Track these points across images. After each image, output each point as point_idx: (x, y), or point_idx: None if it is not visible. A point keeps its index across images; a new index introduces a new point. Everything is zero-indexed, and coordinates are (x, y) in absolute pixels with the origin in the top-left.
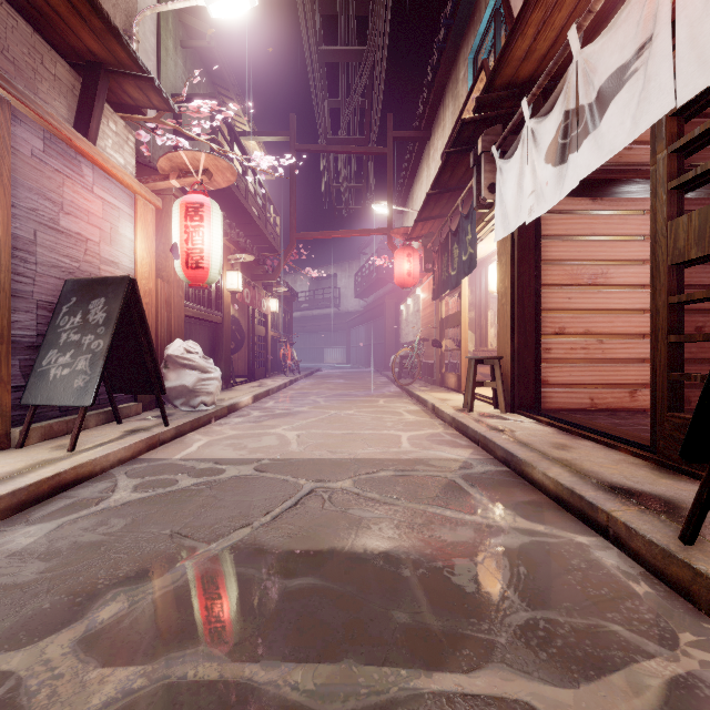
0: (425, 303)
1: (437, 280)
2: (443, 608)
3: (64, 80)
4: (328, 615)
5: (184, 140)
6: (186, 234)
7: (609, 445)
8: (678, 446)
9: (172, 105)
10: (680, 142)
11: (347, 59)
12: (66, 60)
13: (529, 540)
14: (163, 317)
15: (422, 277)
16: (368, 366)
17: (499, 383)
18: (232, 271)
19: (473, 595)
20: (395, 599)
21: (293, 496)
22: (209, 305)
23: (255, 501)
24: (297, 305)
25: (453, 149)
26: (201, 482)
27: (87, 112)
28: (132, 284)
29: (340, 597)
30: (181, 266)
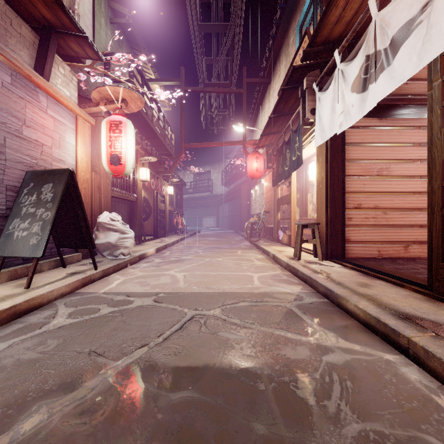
0: (267, 188)
1: (275, 173)
2: (292, 420)
3: (27, 37)
4: (203, 426)
5: (109, 80)
6: (110, 142)
7: (397, 284)
8: None
9: (101, 56)
10: None
11: (217, 30)
12: (28, 24)
13: (350, 358)
14: (96, 197)
15: (265, 172)
16: (230, 229)
17: (318, 240)
18: (143, 167)
19: (314, 407)
20: (254, 411)
21: (179, 321)
22: (127, 190)
23: (152, 326)
24: (186, 190)
25: (286, 86)
26: (116, 310)
27: (42, 59)
28: (71, 174)
29: (211, 409)
30: (107, 163)
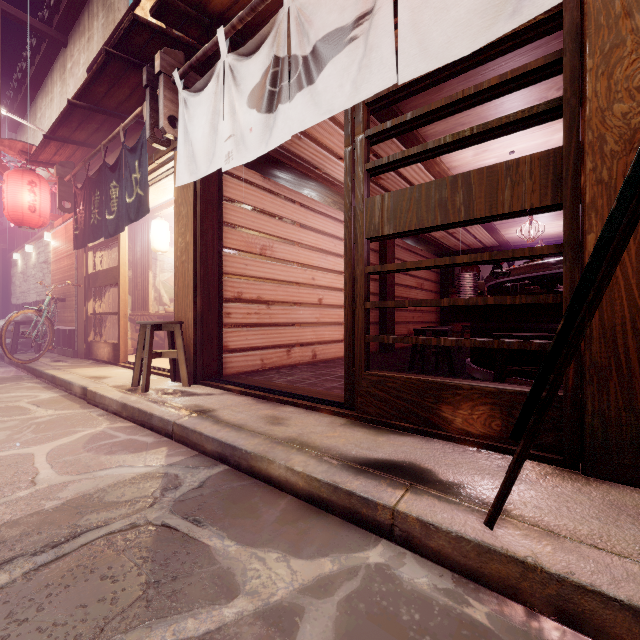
0: (59, 253)
1: (83, 223)
2: None
3: None
4: None
5: None
6: None
7: (311, 407)
8: (374, 401)
9: None
10: (375, 129)
11: None
12: None
13: (337, 607)
14: None
15: (53, 219)
16: None
17: (182, 352)
18: None
19: None
20: None
21: None
22: None
23: None
24: None
25: (116, 51)
26: None
27: None
28: None
29: None
30: None
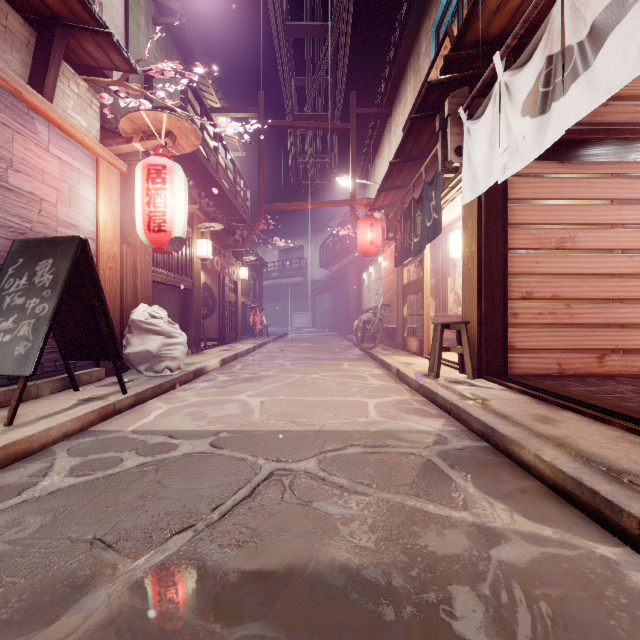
0: (387, 271)
1: (399, 247)
2: None
3: (18, 33)
4: None
5: (148, 103)
6: (148, 197)
7: (597, 418)
8: None
9: (134, 66)
10: None
11: (313, 35)
12: (20, 14)
13: (539, 553)
14: (129, 282)
15: (383, 246)
16: (333, 330)
17: (466, 348)
18: (202, 239)
19: None
20: None
21: (249, 482)
22: (178, 272)
23: (204, 490)
24: (267, 274)
25: (418, 114)
26: (148, 461)
27: (42, 68)
28: (83, 244)
29: None
30: (143, 230)
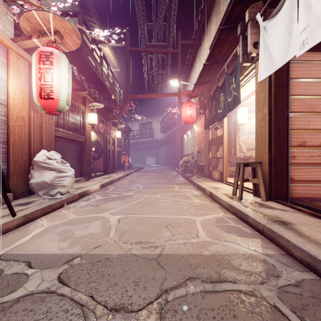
0: (198, 132)
1: (208, 117)
2: None
3: None
4: None
5: None
6: (40, 74)
7: None
8: None
9: None
10: None
11: None
12: None
13: None
14: (36, 136)
15: (196, 119)
16: (167, 166)
17: (261, 180)
18: (91, 112)
19: None
20: None
21: None
22: (75, 131)
23: None
24: (133, 137)
25: (224, 26)
26: None
27: None
28: None
29: None
30: (37, 97)
